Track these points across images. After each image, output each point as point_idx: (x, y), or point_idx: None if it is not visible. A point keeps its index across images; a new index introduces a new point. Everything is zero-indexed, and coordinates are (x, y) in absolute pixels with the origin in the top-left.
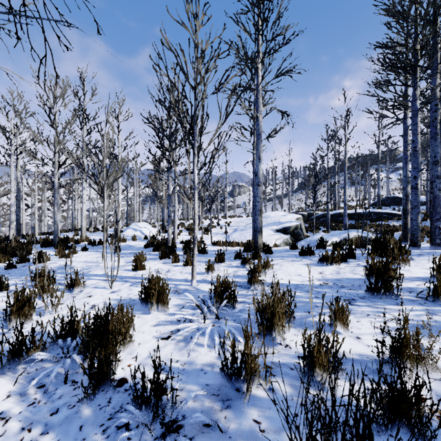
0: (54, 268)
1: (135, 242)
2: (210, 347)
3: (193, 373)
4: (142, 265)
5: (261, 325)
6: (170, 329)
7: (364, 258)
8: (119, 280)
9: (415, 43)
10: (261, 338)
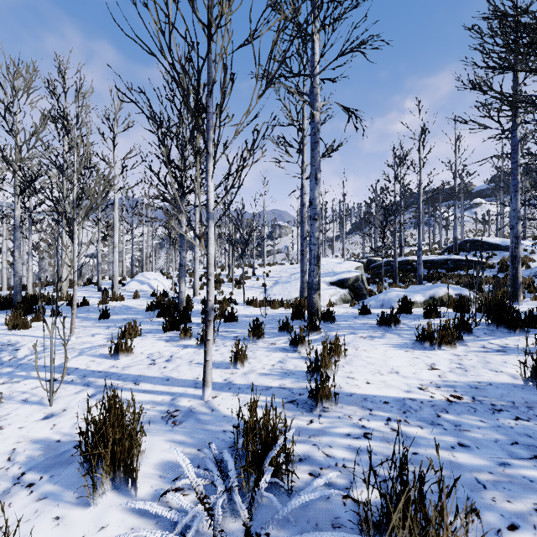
0: None
1: (136, 302)
2: None
3: None
4: (127, 348)
5: None
6: None
7: (485, 334)
8: (77, 382)
9: None
10: None
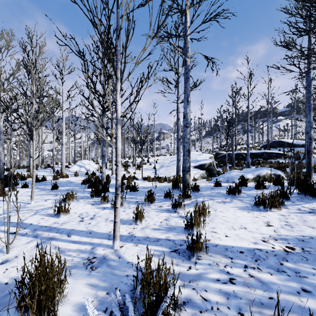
0: None
1: (76, 178)
2: None
3: None
4: (65, 210)
5: None
6: None
7: (298, 200)
8: (29, 234)
9: None
10: None
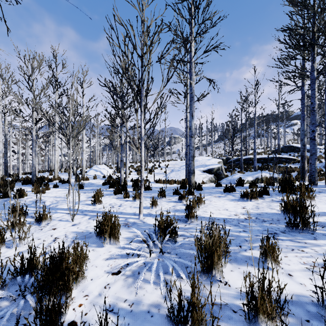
0: (29, 202)
1: (95, 181)
2: (156, 284)
3: (140, 315)
4: (99, 200)
5: (202, 263)
6: (120, 265)
7: (276, 195)
8: (80, 214)
9: (314, 25)
10: (202, 275)
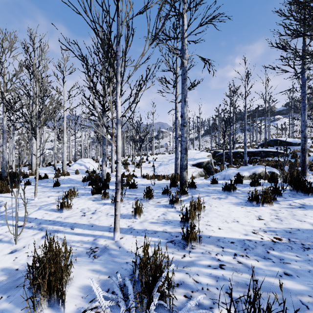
0: None
1: (77, 176)
2: None
3: None
4: (68, 205)
5: None
6: None
7: (290, 196)
8: (35, 227)
9: None
10: None
